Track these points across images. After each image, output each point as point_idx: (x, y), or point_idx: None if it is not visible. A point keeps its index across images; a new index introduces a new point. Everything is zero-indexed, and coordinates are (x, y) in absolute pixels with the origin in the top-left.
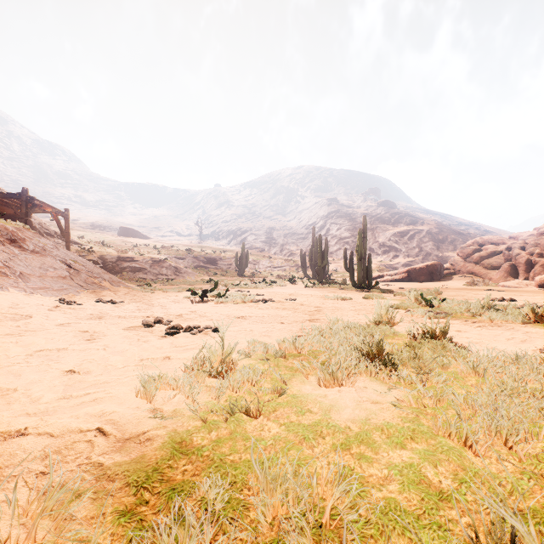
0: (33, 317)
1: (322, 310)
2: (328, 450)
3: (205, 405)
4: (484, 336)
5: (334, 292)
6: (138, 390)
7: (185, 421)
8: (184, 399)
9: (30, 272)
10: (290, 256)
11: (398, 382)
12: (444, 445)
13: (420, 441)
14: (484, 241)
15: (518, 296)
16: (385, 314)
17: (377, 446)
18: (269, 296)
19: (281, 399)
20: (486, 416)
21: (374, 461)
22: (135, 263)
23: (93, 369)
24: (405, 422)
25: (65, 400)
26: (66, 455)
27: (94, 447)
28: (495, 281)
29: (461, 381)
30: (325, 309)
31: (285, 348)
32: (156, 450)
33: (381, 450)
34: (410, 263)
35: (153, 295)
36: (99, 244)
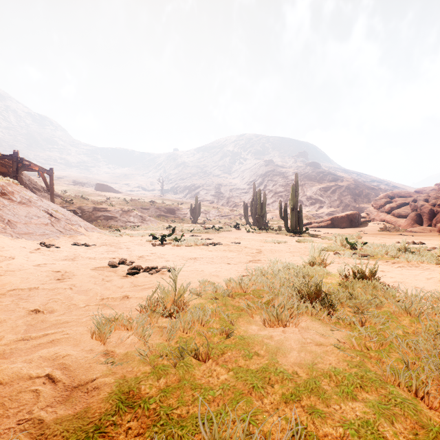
0: (15, 258)
1: (262, 252)
2: (278, 401)
3: (156, 348)
4: (405, 275)
5: (271, 237)
6: (94, 332)
7: (135, 365)
8: (136, 341)
9: (17, 220)
10: (234, 207)
11: (337, 322)
12: (397, 397)
13: (370, 390)
14: (393, 195)
15: (426, 240)
16: (318, 256)
17: (328, 397)
18: (217, 240)
19: (229, 340)
20: (434, 363)
21: (327, 417)
22: (108, 212)
23: (56, 308)
24: (352, 366)
25: (23, 342)
26: (9, 407)
27: (39, 398)
28: (403, 227)
29: (395, 320)
30: (265, 251)
31: (231, 287)
32: (102, 401)
33: (332, 402)
34: (333, 212)
35: (121, 239)
36: (78, 197)
